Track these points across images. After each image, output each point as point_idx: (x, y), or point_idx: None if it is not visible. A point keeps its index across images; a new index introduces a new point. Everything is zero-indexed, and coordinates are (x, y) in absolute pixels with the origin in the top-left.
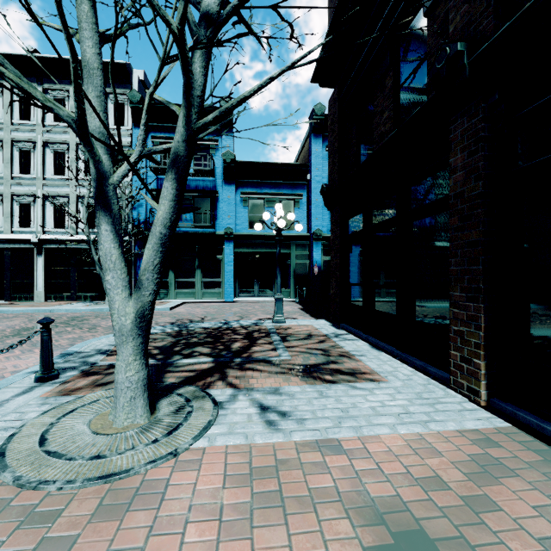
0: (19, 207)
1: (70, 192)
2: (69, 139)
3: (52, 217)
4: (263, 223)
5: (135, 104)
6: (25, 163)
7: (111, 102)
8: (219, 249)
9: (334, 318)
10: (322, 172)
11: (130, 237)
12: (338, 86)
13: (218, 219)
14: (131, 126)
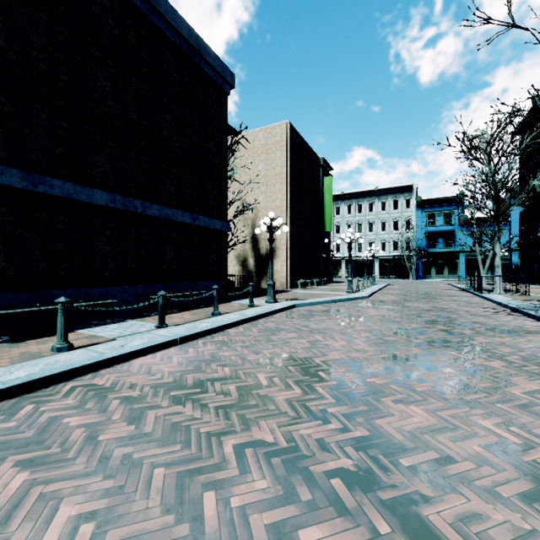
0: (368, 244)
1: (388, 237)
2: (387, 217)
3: (381, 247)
4: (481, 244)
5: (418, 201)
6: (370, 227)
7: (404, 199)
8: (457, 257)
9: (521, 282)
10: (518, 217)
11: (413, 253)
12: (522, 212)
13: (456, 244)
14: (412, 207)
